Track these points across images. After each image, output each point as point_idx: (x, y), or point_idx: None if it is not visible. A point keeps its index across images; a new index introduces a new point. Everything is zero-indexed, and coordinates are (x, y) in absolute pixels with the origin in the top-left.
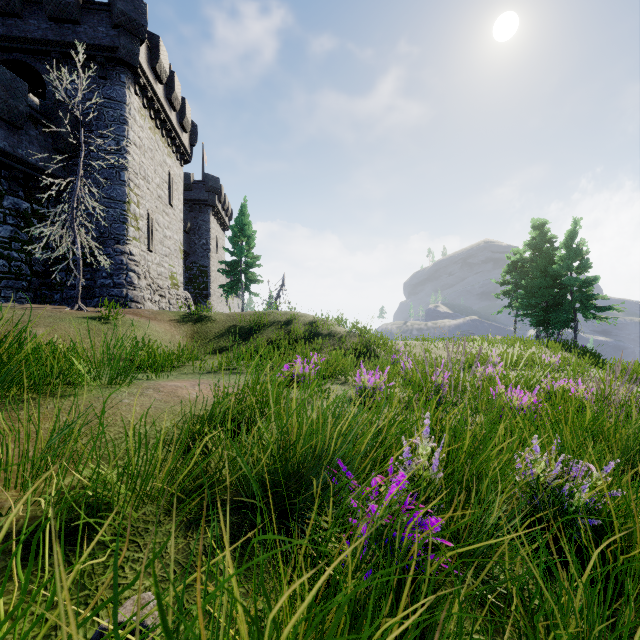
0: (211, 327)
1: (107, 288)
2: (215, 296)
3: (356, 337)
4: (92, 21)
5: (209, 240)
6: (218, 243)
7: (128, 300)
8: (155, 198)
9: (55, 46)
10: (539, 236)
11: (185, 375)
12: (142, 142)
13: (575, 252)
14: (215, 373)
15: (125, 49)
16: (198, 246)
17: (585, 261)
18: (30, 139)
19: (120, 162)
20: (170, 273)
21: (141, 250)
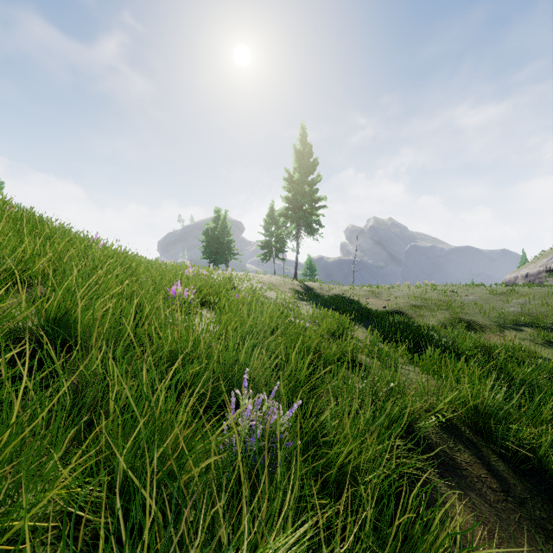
0: None
1: None
2: None
3: None
4: None
5: None
6: None
7: None
8: None
9: None
10: (217, 216)
11: None
12: None
13: (225, 226)
14: None
15: None
16: None
17: (228, 231)
18: None
19: None
20: None
21: None
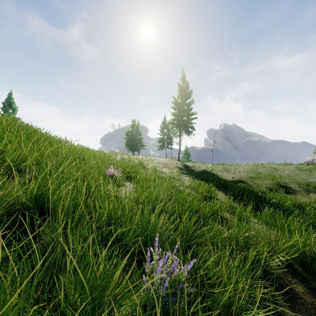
0: None
1: None
2: None
3: None
4: None
5: None
6: None
7: None
8: None
9: None
10: (133, 124)
11: None
12: None
13: (138, 130)
14: None
15: None
16: None
17: (140, 133)
18: None
19: None
20: None
21: None
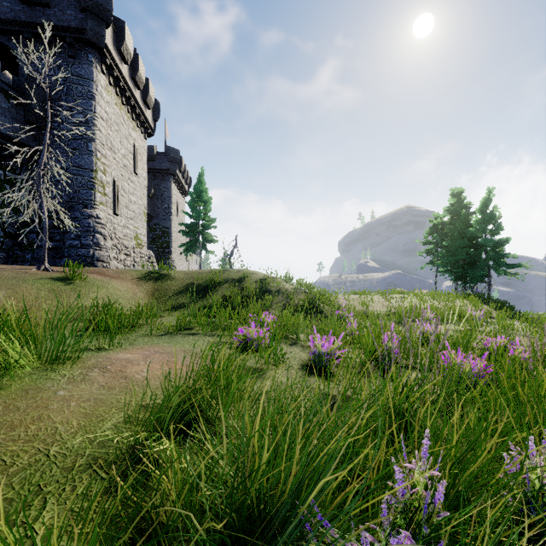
0: (170, 285)
1: (75, 248)
2: (176, 254)
3: (302, 293)
4: (61, 5)
5: (170, 205)
6: (179, 207)
7: (94, 259)
8: (121, 167)
9: (27, 27)
10: (457, 203)
11: (142, 338)
12: (108, 116)
13: (489, 217)
14: (172, 335)
15: (92, 31)
16: (161, 210)
17: (498, 225)
18: (2, 111)
19: (84, 132)
20: (135, 234)
21: (107, 214)
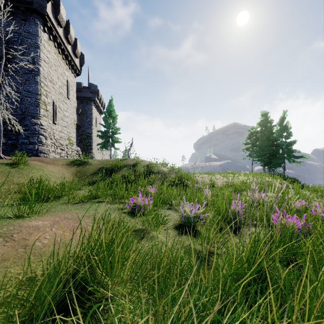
0: (88, 168)
1: (25, 145)
2: (95, 149)
3: (174, 174)
4: None
5: (92, 119)
6: (97, 121)
7: (38, 152)
8: (58, 93)
9: None
10: (265, 119)
11: (60, 206)
12: (49, 60)
13: (284, 128)
14: (83, 202)
15: (37, 3)
16: (85, 122)
17: (289, 132)
18: None
19: (27, 65)
20: (68, 136)
21: (48, 123)
